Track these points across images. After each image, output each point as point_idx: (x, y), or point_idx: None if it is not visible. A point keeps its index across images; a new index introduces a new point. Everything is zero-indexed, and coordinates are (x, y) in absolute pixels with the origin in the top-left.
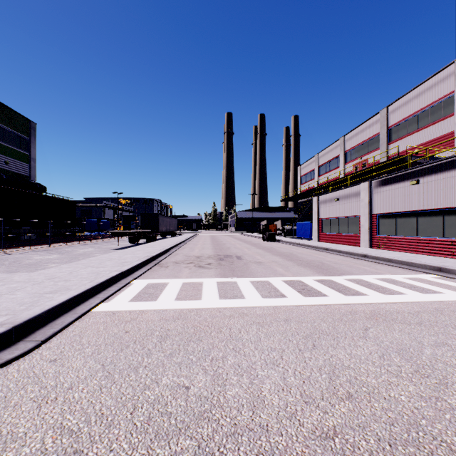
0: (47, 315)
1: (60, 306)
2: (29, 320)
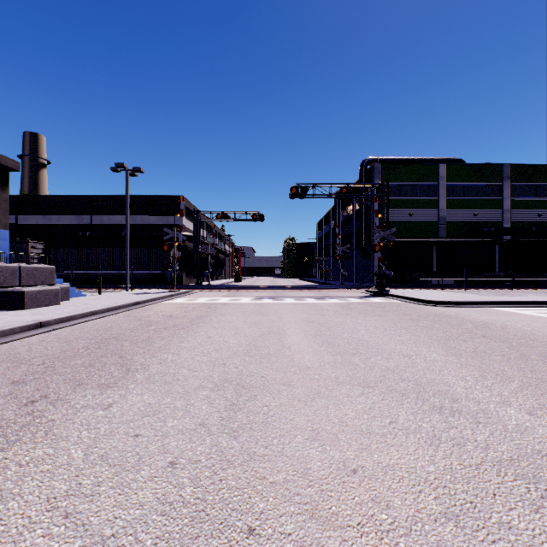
0: (468, 303)
1: (475, 302)
2: (461, 302)
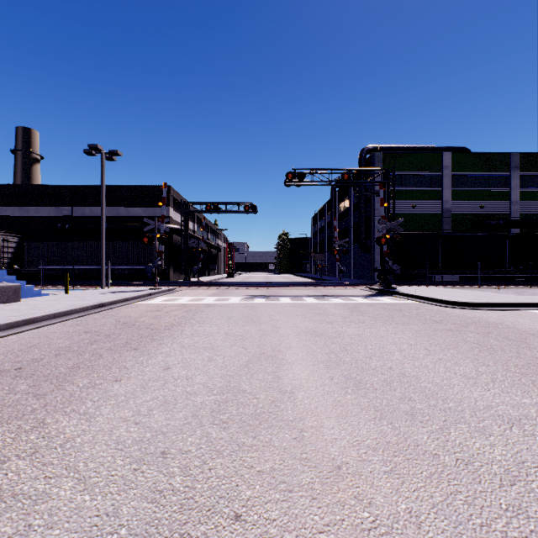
0: (502, 305)
1: (510, 304)
2: (493, 303)
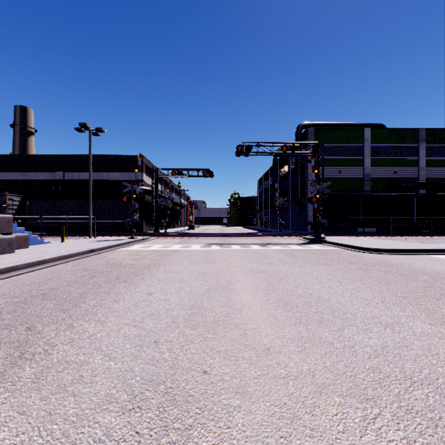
0: (405, 250)
1: (411, 250)
2: (398, 249)
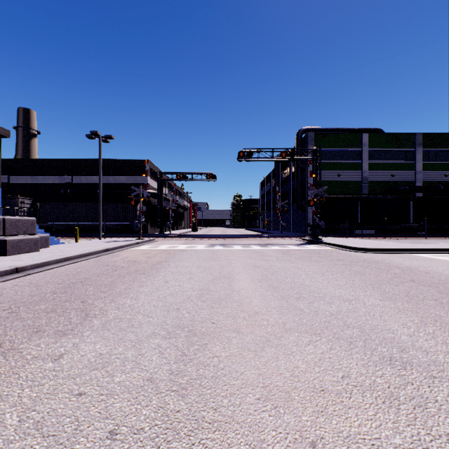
0: (391, 250)
1: (397, 249)
2: (384, 249)
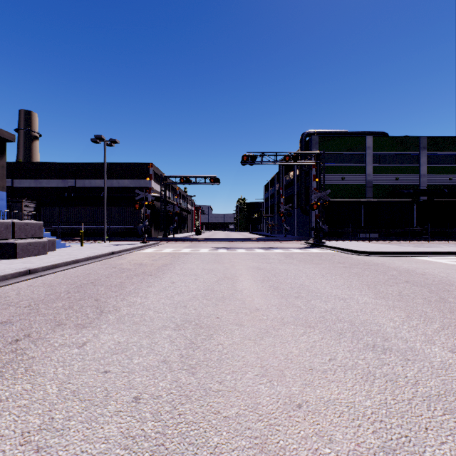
0: (392, 253)
1: (398, 252)
2: (386, 252)
